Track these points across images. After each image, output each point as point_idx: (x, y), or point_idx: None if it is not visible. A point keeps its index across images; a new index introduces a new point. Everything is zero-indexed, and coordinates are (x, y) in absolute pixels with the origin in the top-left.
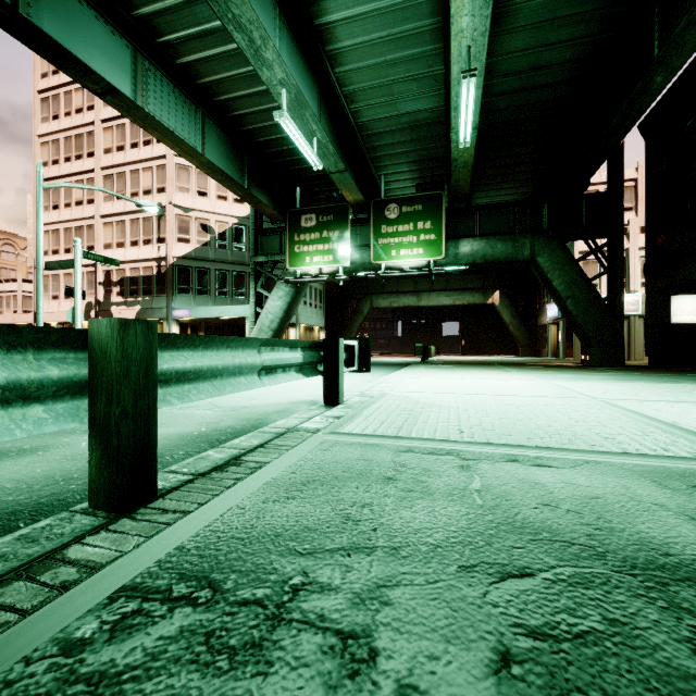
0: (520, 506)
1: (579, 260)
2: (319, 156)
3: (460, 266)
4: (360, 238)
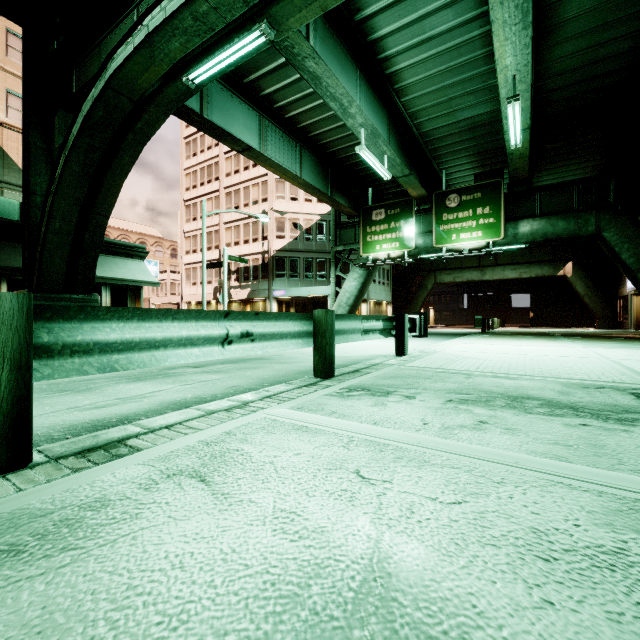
0: (484, 386)
1: None
2: (388, 167)
3: (519, 245)
4: (423, 226)
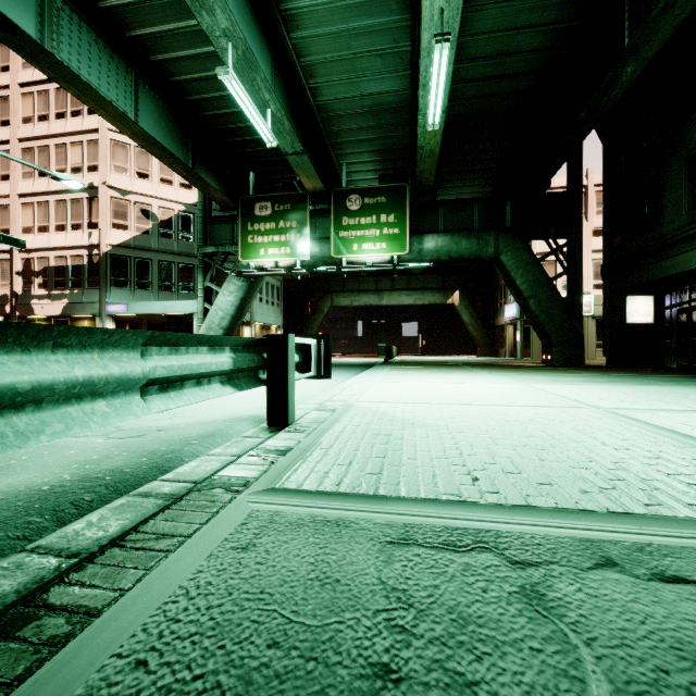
0: None
1: (540, 259)
2: (273, 132)
3: (424, 263)
4: (320, 230)
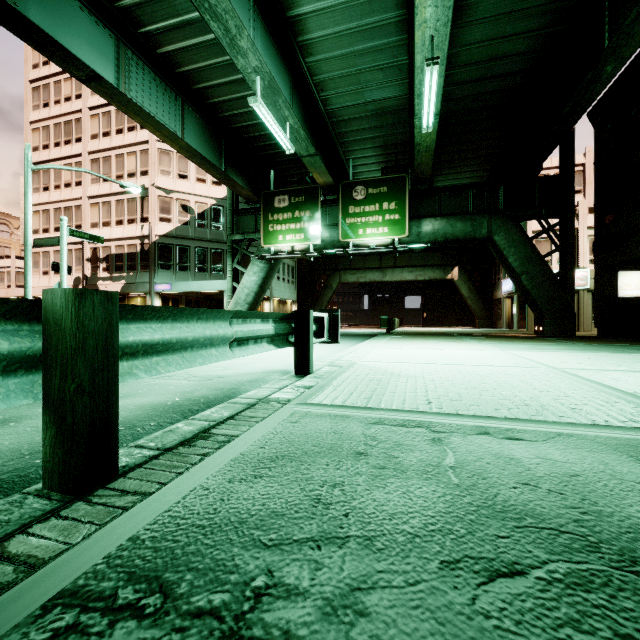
0: (498, 485)
1: (532, 238)
2: (291, 140)
3: (422, 244)
4: (329, 218)
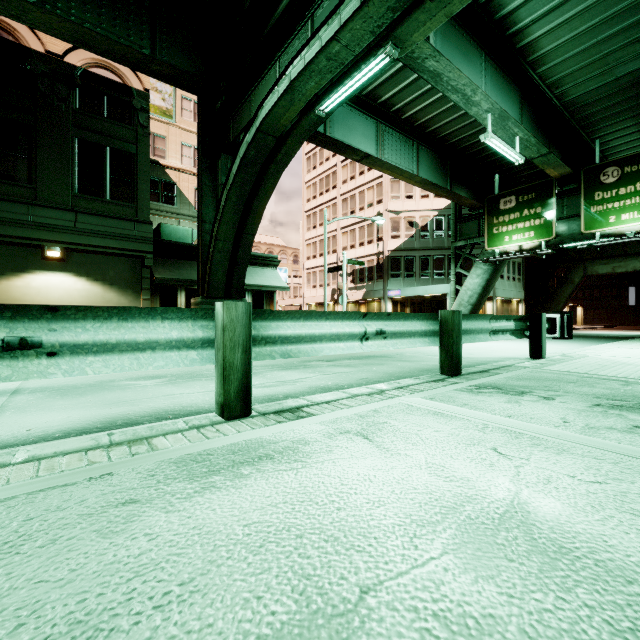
0: None
1: None
2: (520, 149)
3: None
4: (567, 209)
